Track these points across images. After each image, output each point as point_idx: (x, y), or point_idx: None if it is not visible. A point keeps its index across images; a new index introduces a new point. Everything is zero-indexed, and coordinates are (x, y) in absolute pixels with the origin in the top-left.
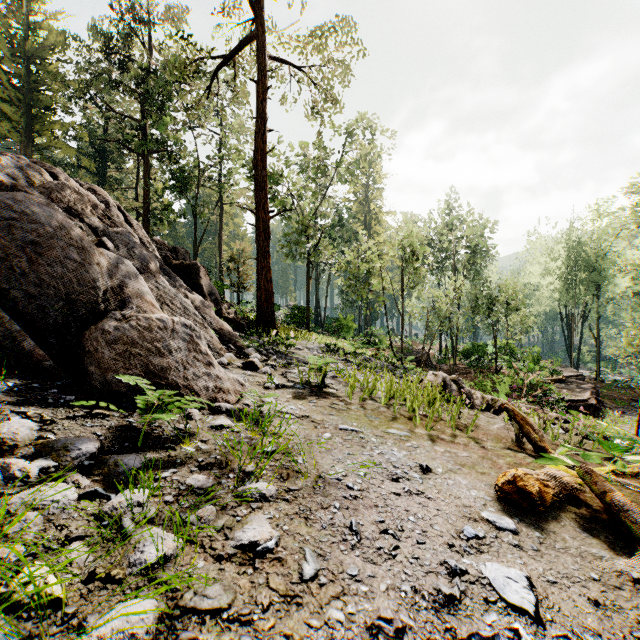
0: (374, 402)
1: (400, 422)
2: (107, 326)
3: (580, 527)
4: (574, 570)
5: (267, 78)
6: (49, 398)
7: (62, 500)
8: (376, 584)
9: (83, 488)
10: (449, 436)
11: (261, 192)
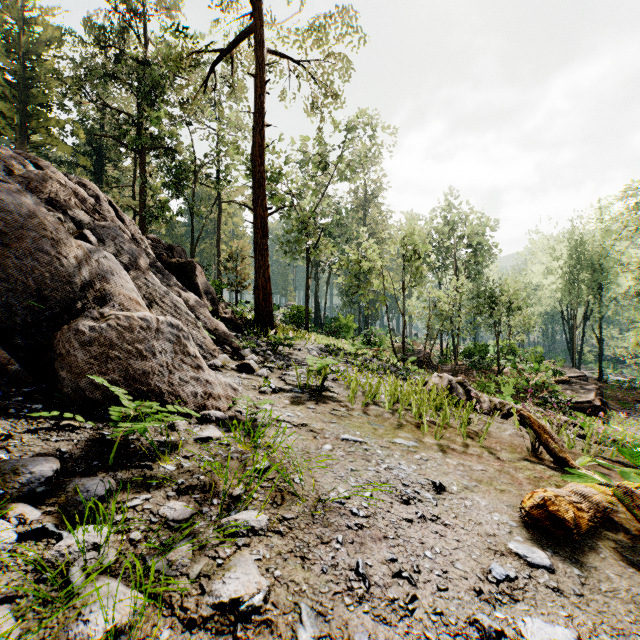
0: (377, 407)
1: (406, 430)
2: (82, 326)
3: (623, 560)
4: (629, 623)
5: (265, 71)
6: (11, 408)
7: None
8: None
9: (29, 524)
10: (460, 446)
11: (259, 188)
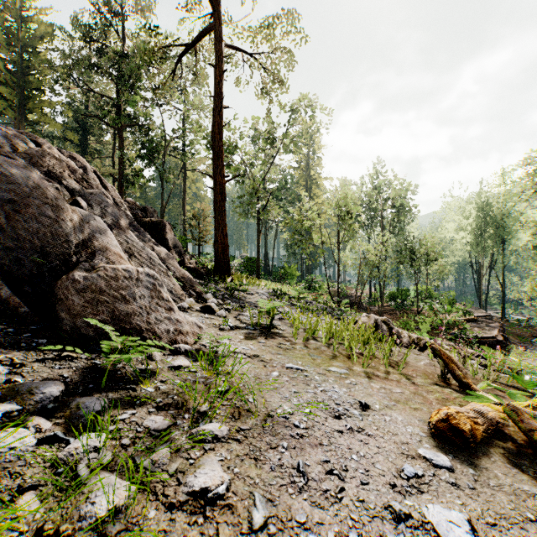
0: (316, 342)
1: (339, 360)
2: (77, 276)
3: (509, 462)
4: (510, 509)
5: (223, 62)
6: (22, 342)
7: (20, 447)
8: (324, 531)
9: (44, 432)
10: (383, 373)
11: (218, 160)
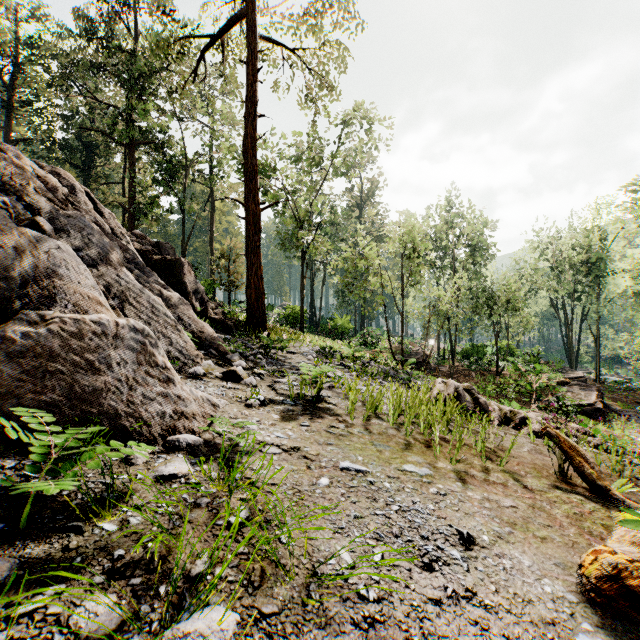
0: (380, 421)
1: (416, 451)
2: (14, 332)
3: None
4: None
5: (258, 59)
6: None
7: None
8: None
9: None
10: (480, 471)
11: (251, 182)
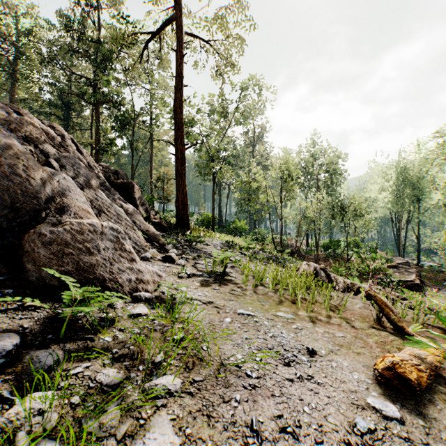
0: (264, 288)
1: (285, 305)
2: (44, 230)
3: None
4: None
5: (183, 47)
6: None
7: None
8: None
9: None
10: (325, 317)
11: (179, 130)
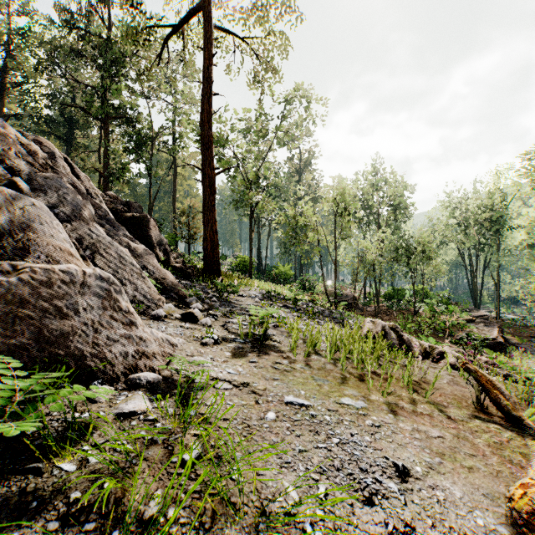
0: (319, 357)
1: (351, 385)
2: None
3: None
4: None
5: (213, 46)
6: None
7: None
8: None
9: None
10: (408, 403)
11: (207, 150)
